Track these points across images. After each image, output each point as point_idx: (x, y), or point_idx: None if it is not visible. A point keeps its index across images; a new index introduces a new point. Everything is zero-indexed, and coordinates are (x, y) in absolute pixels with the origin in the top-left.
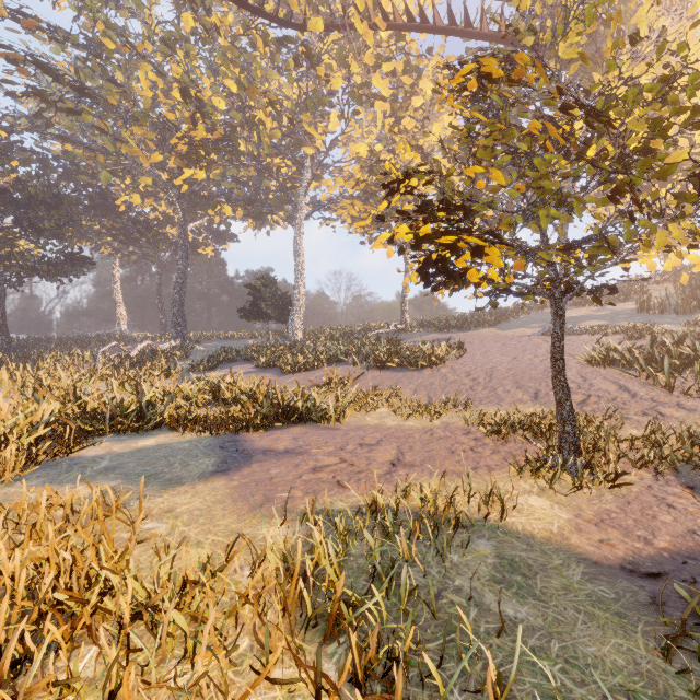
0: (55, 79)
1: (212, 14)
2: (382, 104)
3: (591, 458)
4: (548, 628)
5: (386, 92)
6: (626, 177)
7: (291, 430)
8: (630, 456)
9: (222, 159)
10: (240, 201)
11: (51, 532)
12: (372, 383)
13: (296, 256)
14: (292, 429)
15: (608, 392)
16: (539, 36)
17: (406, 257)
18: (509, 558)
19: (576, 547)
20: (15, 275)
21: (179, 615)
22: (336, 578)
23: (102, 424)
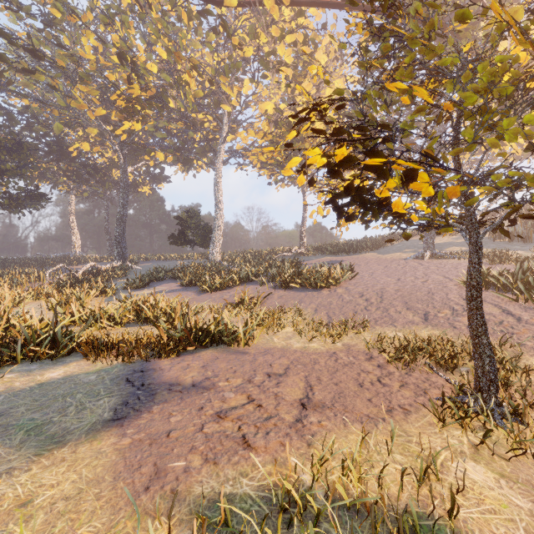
0: (9, 41)
1: None
2: (285, 70)
3: (518, 405)
4: None
5: (289, 59)
6: None
7: (202, 354)
8: None
9: (156, 114)
10: (170, 149)
11: None
12: (278, 302)
13: (216, 193)
14: (203, 353)
15: (493, 315)
16: None
17: (304, 195)
18: None
19: None
20: None
21: None
22: None
23: (14, 353)
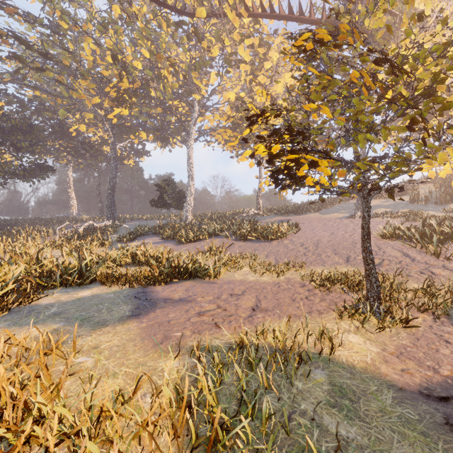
0: (27, 47)
1: (133, 6)
2: (244, 66)
3: (389, 306)
4: (372, 446)
5: (247, 58)
6: (416, 112)
7: (184, 284)
8: (414, 303)
9: (140, 101)
10: (151, 129)
11: (3, 371)
12: (238, 250)
13: (188, 166)
14: (185, 283)
15: (396, 257)
16: (354, 16)
17: (260, 166)
18: (338, 385)
19: (386, 375)
20: (2, 177)
21: (93, 444)
22: (214, 405)
23: (54, 281)
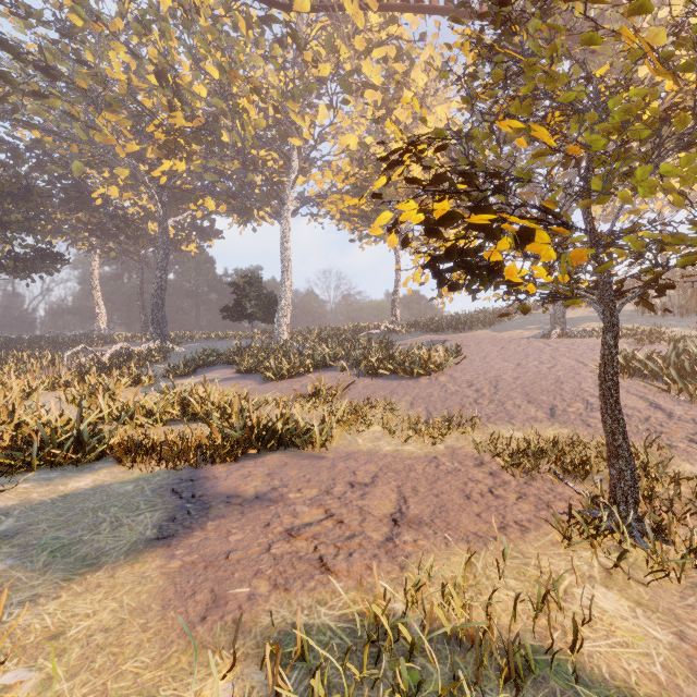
0: (15, 57)
1: None
2: (373, 93)
3: (662, 520)
4: None
5: (377, 80)
6: None
7: (267, 459)
8: None
9: (205, 151)
10: (223, 195)
11: None
12: (363, 393)
13: (283, 253)
14: (268, 458)
15: (637, 409)
16: None
17: (397, 255)
18: None
19: None
20: None
21: None
22: None
23: (28, 457)
